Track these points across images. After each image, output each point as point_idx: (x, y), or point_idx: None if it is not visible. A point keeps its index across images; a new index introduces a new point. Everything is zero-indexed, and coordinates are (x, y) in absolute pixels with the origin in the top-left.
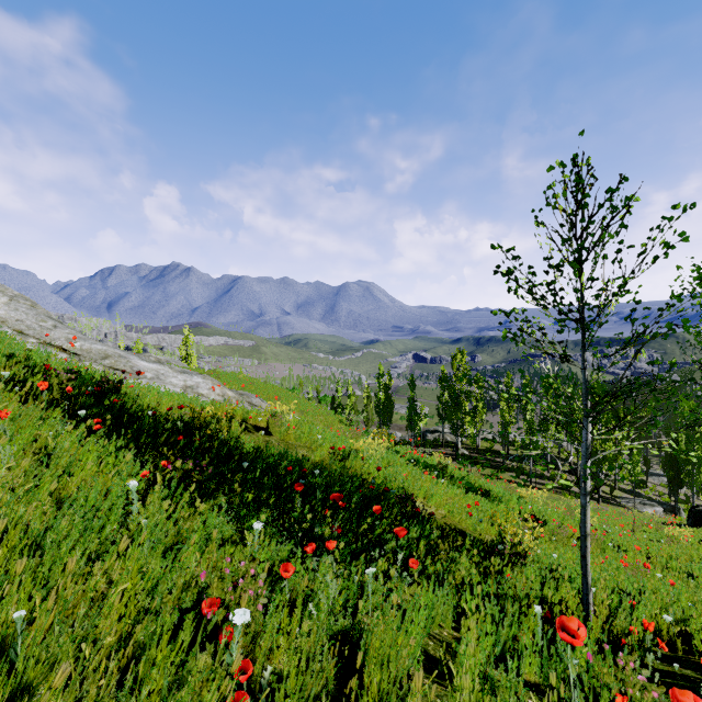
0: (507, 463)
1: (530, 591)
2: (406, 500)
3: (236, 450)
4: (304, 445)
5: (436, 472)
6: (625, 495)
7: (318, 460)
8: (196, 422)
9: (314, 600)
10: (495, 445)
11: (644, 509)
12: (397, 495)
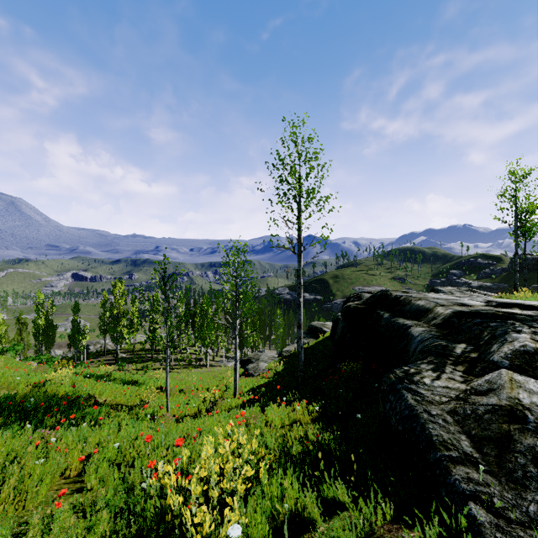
0: (155, 356)
1: (148, 413)
2: (90, 398)
3: None
4: (2, 387)
5: (105, 379)
6: (221, 359)
7: (27, 393)
8: None
9: (65, 438)
10: (147, 345)
11: (228, 364)
12: (85, 397)
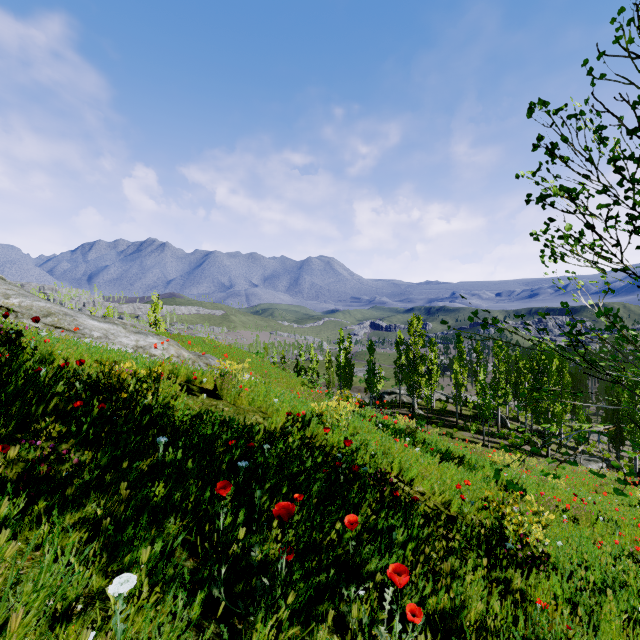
0: (460, 422)
1: None
2: (381, 481)
3: (163, 419)
4: (258, 410)
5: (407, 438)
6: (570, 451)
7: (271, 429)
8: (106, 383)
9: None
10: (448, 406)
11: (589, 465)
12: (370, 474)
